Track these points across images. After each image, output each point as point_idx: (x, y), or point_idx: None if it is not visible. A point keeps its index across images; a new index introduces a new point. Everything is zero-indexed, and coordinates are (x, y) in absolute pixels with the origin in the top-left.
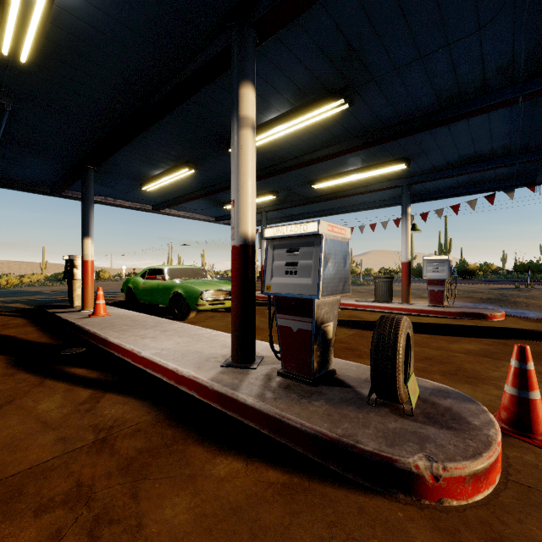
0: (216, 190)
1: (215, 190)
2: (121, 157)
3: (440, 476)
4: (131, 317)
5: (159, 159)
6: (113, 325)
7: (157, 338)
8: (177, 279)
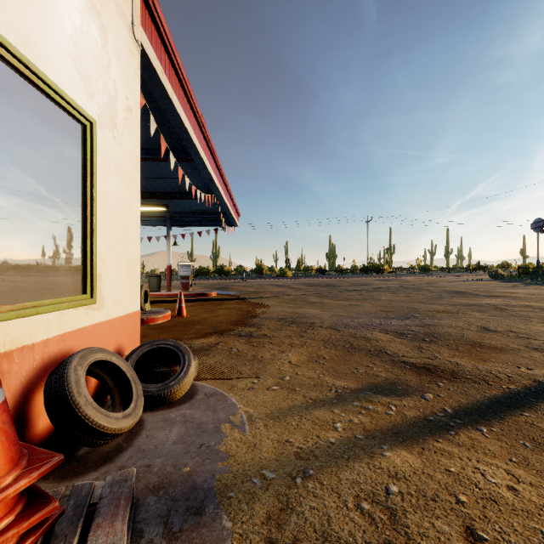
0: None
1: None
2: None
3: (149, 318)
4: None
5: None
6: None
7: None
8: None
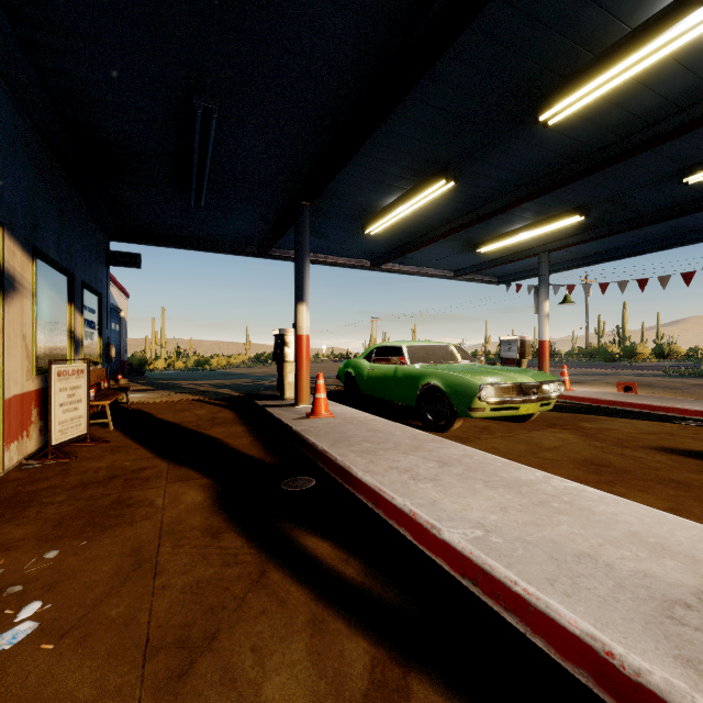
0: (476, 218)
1: (474, 220)
2: (345, 180)
3: None
4: (365, 422)
5: (399, 173)
6: (347, 438)
7: (444, 483)
8: (423, 363)
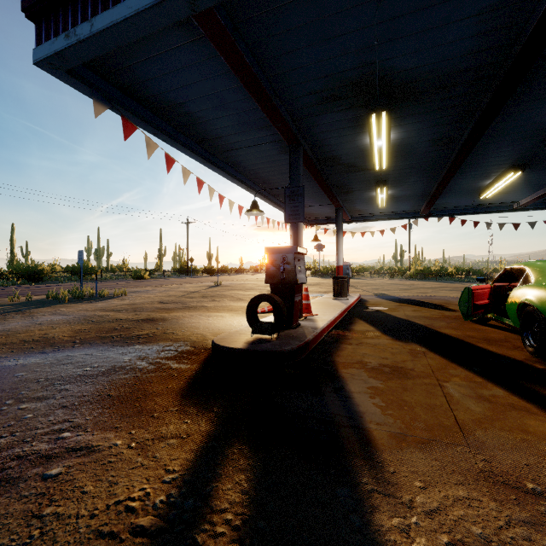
0: (480, 138)
1: (479, 136)
2: None
3: None
4: None
5: None
6: None
7: None
8: None
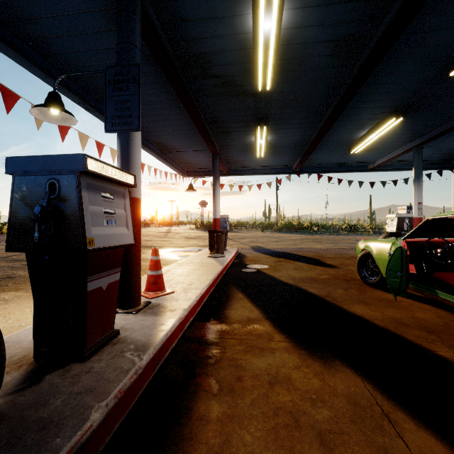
0: (397, 39)
1: (398, 34)
2: None
3: None
4: None
5: None
6: None
7: None
8: None
